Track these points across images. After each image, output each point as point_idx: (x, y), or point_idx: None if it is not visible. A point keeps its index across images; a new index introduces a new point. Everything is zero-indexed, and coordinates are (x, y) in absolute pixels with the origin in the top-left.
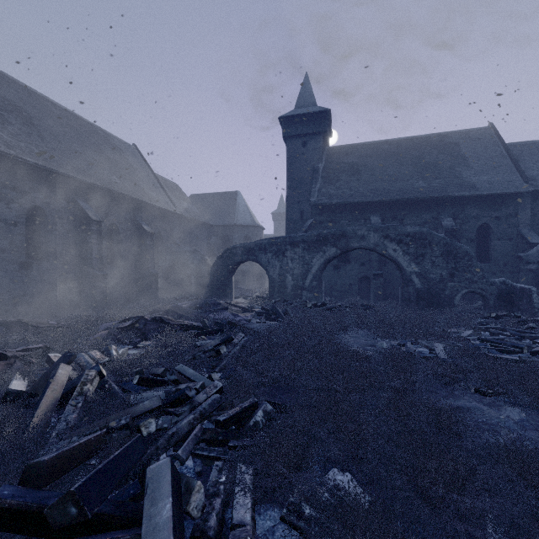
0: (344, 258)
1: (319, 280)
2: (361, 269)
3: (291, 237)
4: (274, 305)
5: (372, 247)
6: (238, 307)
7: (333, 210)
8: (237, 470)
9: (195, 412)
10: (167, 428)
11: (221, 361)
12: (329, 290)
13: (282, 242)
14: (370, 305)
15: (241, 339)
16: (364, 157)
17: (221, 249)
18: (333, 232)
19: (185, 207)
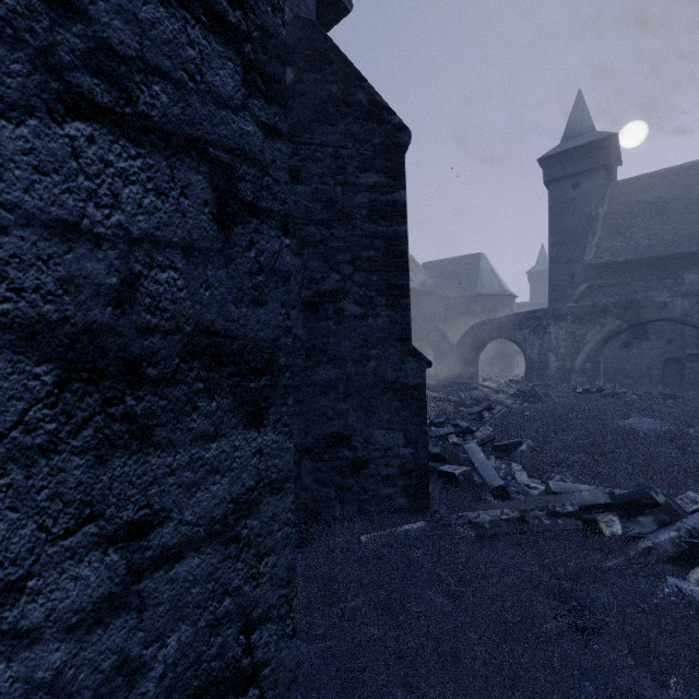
0: (639, 332)
1: (595, 361)
2: (667, 347)
3: (555, 309)
4: (532, 387)
5: (679, 317)
6: (489, 389)
7: (619, 270)
8: (512, 464)
9: (478, 438)
10: (460, 444)
11: (483, 424)
12: (613, 375)
13: (543, 316)
14: (675, 394)
15: (499, 411)
16: (675, 189)
17: (460, 325)
18: (615, 301)
19: (421, 280)
